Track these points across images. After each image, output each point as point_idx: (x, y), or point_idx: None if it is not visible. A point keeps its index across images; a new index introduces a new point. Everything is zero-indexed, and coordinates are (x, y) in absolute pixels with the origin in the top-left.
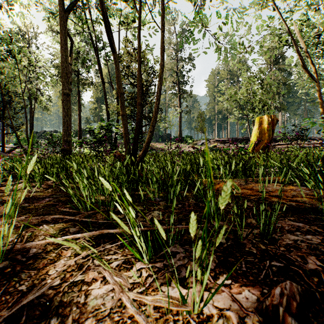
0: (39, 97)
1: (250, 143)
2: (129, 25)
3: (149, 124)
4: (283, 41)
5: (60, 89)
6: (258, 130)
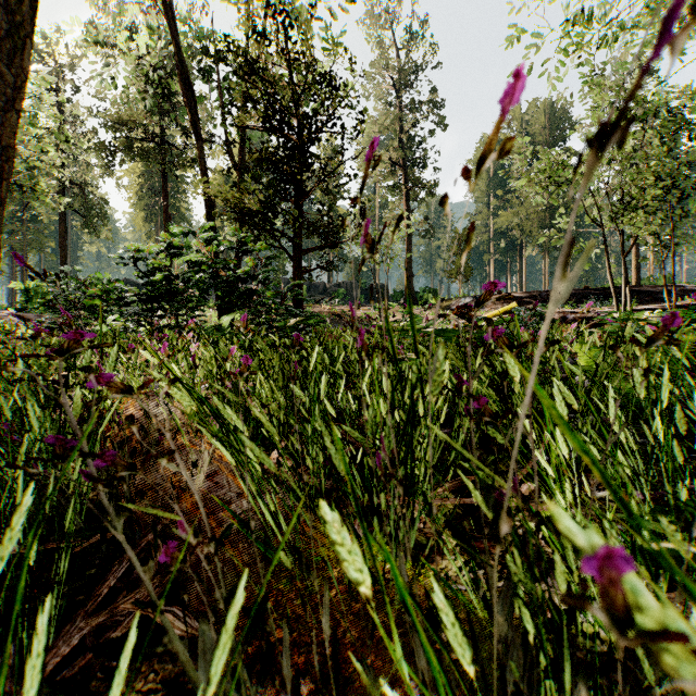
0: (35, 182)
1: None
2: None
3: (323, 246)
4: None
5: (139, 188)
6: None
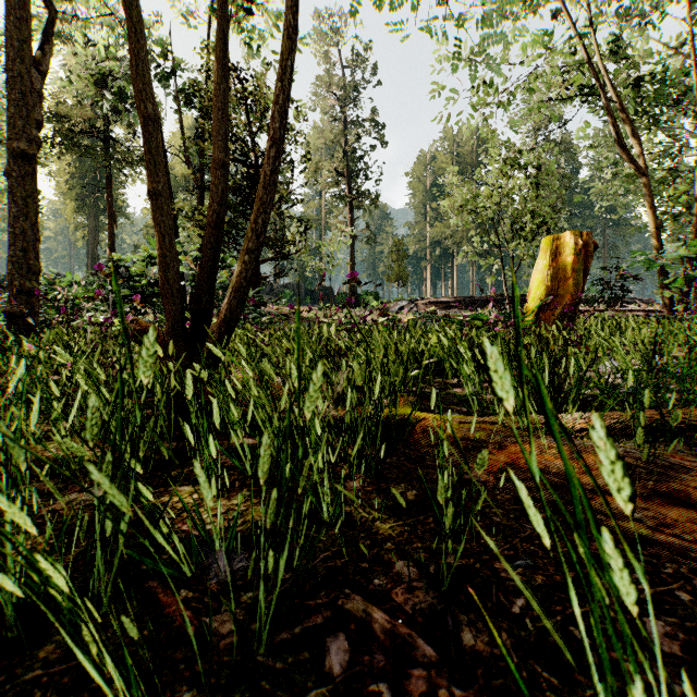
0: None
1: (529, 302)
2: (231, 20)
3: (277, 257)
4: (576, 84)
5: (69, 177)
6: (549, 270)
